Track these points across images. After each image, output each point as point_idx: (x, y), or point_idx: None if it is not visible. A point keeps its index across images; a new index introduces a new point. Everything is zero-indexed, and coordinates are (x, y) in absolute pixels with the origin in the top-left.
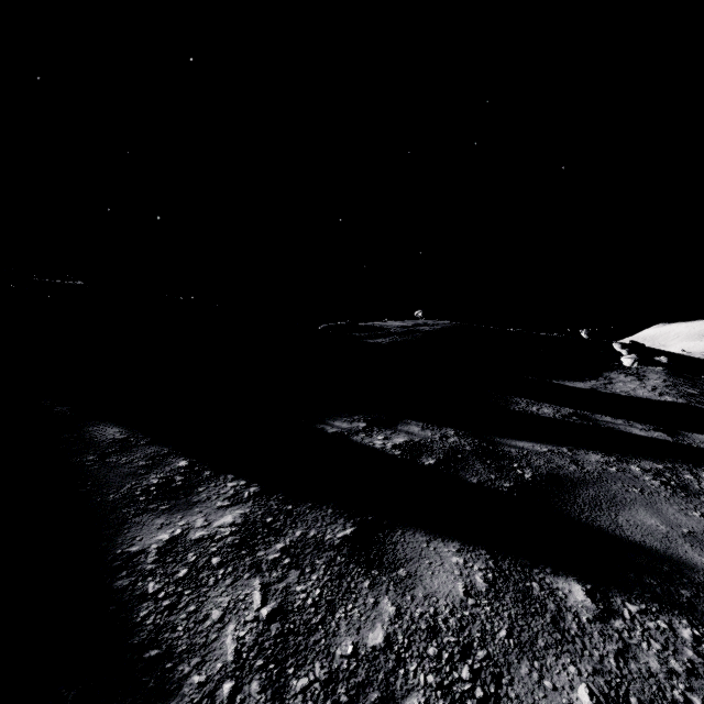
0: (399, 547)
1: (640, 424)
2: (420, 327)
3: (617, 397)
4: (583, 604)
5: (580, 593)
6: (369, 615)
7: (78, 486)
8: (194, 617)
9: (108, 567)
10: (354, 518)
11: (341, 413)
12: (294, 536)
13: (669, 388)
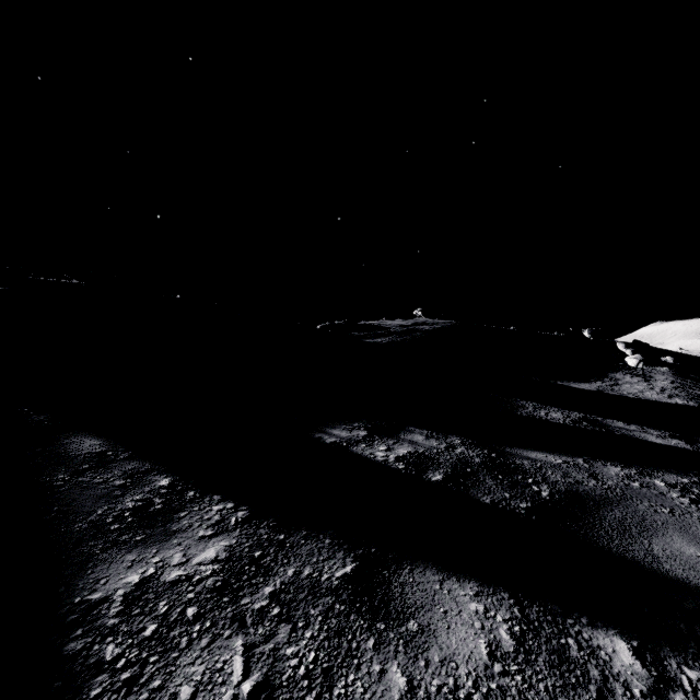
0: (408, 589)
1: (655, 430)
2: (420, 326)
3: (626, 400)
4: (632, 669)
5: (626, 653)
6: (374, 691)
7: (42, 513)
8: (157, 698)
9: (61, 622)
10: (355, 551)
11: (340, 419)
12: (285, 576)
13: (678, 390)
